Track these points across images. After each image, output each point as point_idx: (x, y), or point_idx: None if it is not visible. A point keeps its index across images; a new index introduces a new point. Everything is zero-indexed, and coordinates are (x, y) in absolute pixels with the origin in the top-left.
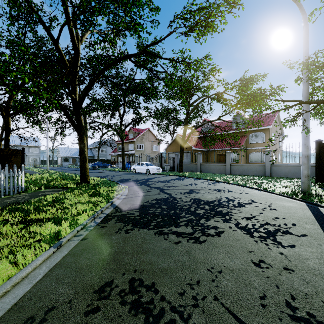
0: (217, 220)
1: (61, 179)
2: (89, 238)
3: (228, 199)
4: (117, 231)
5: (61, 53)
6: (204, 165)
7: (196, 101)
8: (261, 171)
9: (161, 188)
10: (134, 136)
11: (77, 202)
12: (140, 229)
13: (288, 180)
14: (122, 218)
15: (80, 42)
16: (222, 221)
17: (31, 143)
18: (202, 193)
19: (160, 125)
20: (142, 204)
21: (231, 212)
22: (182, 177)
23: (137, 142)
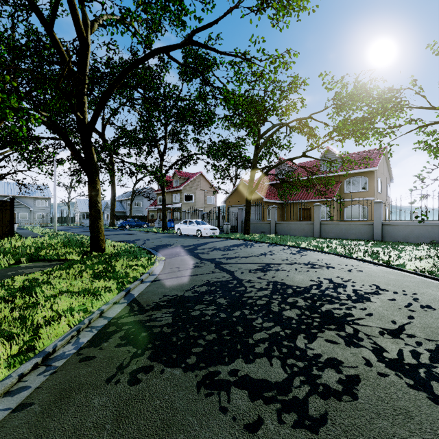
0: (333, 340)
1: (61, 245)
2: (38, 401)
3: (334, 284)
4: (111, 376)
5: (58, 47)
6: (280, 224)
7: (269, 130)
8: (368, 233)
9: (218, 261)
10: (180, 183)
11: (64, 290)
12: (166, 369)
13: (413, 247)
14: (135, 331)
15: (89, 30)
16: (343, 342)
17: (37, 192)
18: (286, 271)
19: (216, 166)
20: (181, 294)
21: (352, 316)
22: (249, 242)
23: (185, 191)
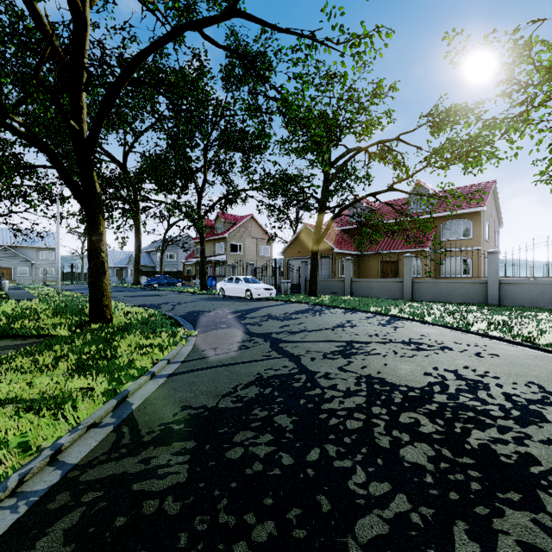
0: (536, 545)
1: (50, 313)
2: None
3: (466, 381)
4: None
5: (40, 23)
6: (358, 282)
7: (342, 157)
8: (479, 295)
9: (274, 337)
10: (225, 229)
11: (11, 399)
12: None
13: (550, 314)
14: (104, 512)
15: (88, 0)
16: None
17: (41, 241)
18: (380, 355)
19: (272, 205)
20: (213, 404)
21: (537, 463)
22: (317, 306)
23: (231, 239)
